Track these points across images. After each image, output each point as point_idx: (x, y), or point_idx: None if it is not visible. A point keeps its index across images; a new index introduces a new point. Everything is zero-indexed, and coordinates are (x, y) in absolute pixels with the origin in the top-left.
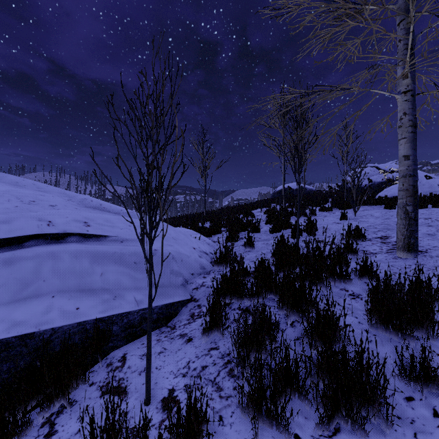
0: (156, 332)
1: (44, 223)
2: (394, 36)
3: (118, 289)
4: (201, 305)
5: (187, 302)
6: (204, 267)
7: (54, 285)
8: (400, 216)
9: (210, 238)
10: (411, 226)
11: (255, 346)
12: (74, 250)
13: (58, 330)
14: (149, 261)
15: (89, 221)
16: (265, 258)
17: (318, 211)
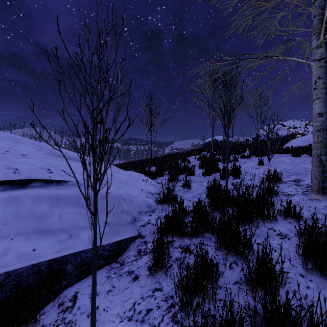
0: (107, 268)
1: (10, 171)
2: (312, 10)
3: (74, 229)
4: (147, 242)
5: (135, 239)
6: (150, 205)
7: (14, 228)
8: (315, 164)
9: (155, 180)
10: (324, 173)
11: (198, 295)
12: (35, 195)
13: (12, 274)
14: (94, 214)
15: (52, 168)
16: (202, 200)
17: (239, 158)
